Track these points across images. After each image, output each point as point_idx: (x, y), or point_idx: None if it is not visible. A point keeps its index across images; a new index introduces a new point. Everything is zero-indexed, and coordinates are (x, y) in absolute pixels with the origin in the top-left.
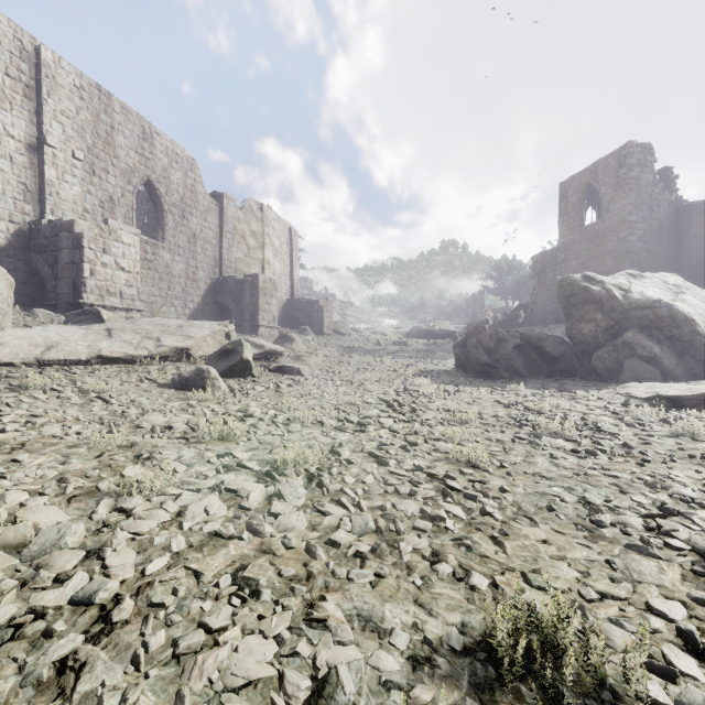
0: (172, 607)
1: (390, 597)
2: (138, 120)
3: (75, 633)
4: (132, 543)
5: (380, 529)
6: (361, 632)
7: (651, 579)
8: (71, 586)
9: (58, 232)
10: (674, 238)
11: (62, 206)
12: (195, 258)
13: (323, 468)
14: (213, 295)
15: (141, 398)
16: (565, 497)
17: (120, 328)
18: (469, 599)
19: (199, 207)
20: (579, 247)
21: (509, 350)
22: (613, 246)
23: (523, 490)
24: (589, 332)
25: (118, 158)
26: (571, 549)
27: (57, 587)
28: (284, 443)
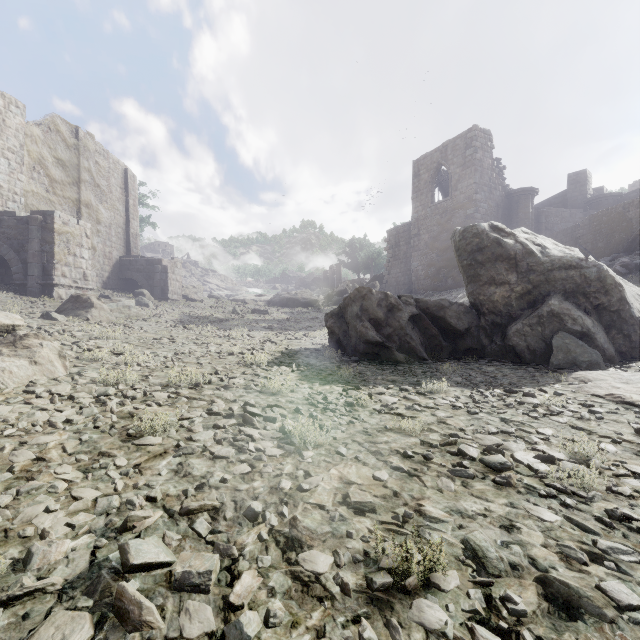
0: None
1: None
2: None
3: None
4: None
5: None
6: None
7: None
8: None
9: None
10: (506, 220)
11: None
12: None
13: None
14: None
15: None
16: None
17: None
18: None
19: None
20: (431, 222)
21: (404, 322)
22: (460, 222)
23: None
24: (501, 298)
25: None
26: None
27: None
28: None
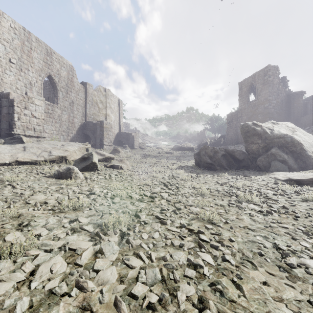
0: None
1: None
2: (44, 46)
3: None
4: None
5: (164, 277)
6: None
7: None
8: None
9: (1, 98)
10: (287, 107)
11: (4, 85)
12: (73, 112)
13: (130, 228)
14: (82, 130)
15: (35, 184)
16: (266, 244)
17: (30, 146)
18: None
19: (75, 89)
20: (247, 110)
21: (219, 157)
22: (262, 110)
23: (241, 239)
24: (255, 148)
25: (34, 63)
26: (282, 289)
27: None
28: (110, 210)
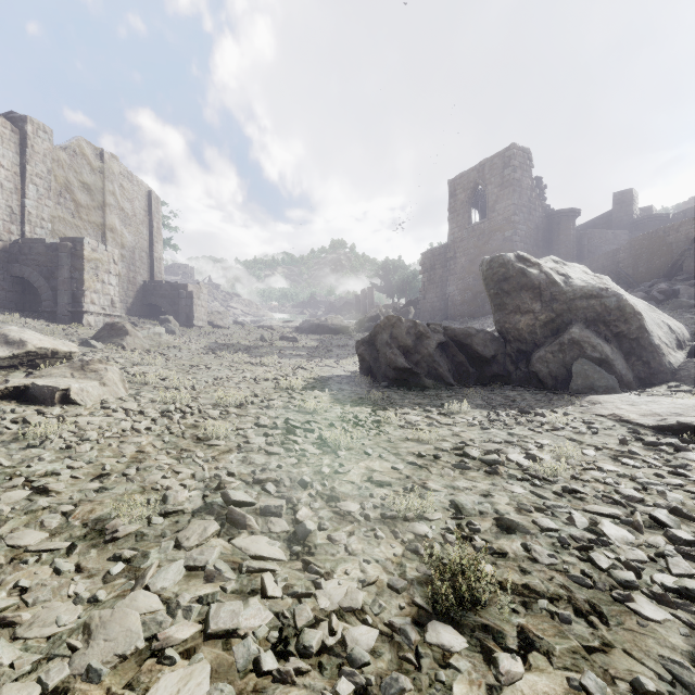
0: None
1: None
2: None
3: None
4: None
5: None
6: None
7: None
8: None
9: None
10: (547, 242)
11: None
12: None
13: None
14: (6, 265)
15: None
16: None
17: None
18: None
19: None
20: (468, 244)
21: (432, 350)
22: (498, 244)
23: None
24: (526, 326)
25: None
26: None
27: None
28: None
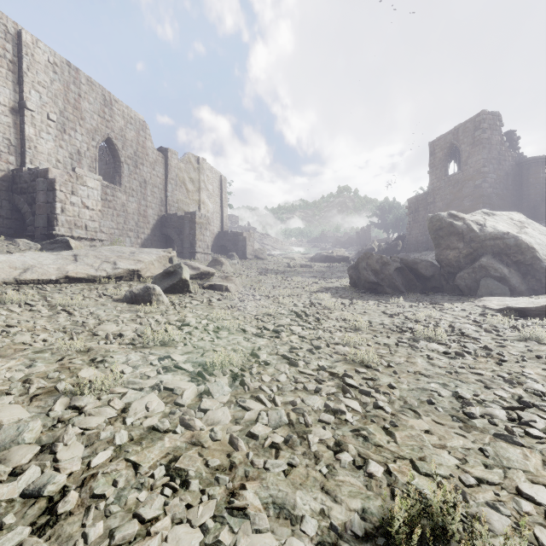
0: (111, 498)
1: (300, 485)
2: (100, 90)
3: (22, 526)
4: (82, 437)
5: (292, 422)
6: (276, 519)
7: (518, 465)
8: (23, 480)
9: (36, 178)
10: (517, 185)
11: (39, 157)
12: (145, 199)
13: (245, 369)
14: (159, 228)
15: (99, 310)
16: (442, 392)
17: (84, 254)
18: (368, 486)
19: (149, 159)
20: (444, 191)
21: (391, 272)
22: (470, 191)
23: (407, 386)
24: (454, 257)
25: (84, 119)
26: (449, 438)
27: (12, 480)
28: (214, 347)
